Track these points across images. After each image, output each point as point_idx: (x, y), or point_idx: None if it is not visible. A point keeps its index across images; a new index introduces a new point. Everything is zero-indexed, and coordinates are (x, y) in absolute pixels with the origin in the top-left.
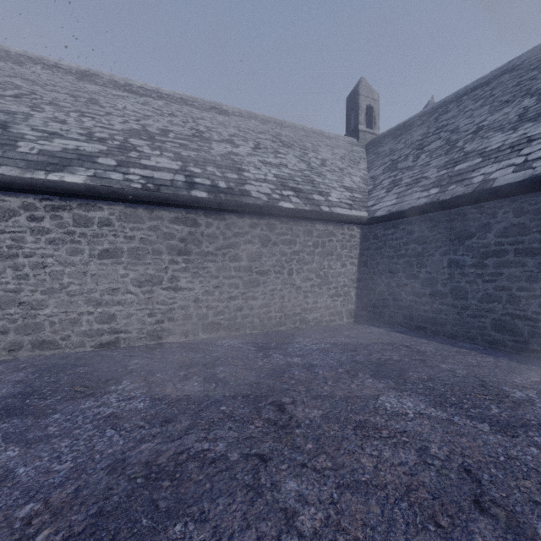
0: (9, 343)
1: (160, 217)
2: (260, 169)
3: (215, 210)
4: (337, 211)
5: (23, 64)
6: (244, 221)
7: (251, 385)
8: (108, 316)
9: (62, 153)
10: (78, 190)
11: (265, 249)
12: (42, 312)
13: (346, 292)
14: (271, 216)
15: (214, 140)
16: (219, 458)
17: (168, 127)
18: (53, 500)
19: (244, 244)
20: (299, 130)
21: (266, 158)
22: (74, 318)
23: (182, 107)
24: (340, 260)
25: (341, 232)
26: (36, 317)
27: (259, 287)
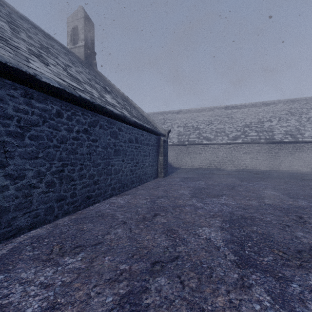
0: (230, 166)
1: (254, 146)
2: (279, 129)
3: (266, 143)
4: (305, 140)
5: (213, 110)
6: (273, 145)
7: (273, 172)
8: (244, 163)
9: (235, 136)
10: (240, 143)
11: (279, 151)
12: (235, 162)
13: (309, 162)
14: (281, 143)
15: (264, 122)
16: (268, 173)
17: (251, 120)
18: (254, 172)
19: (273, 150)
20: (303, 101)
21: (282, 124)
22: (239, 163)
23: (252, 109)
24: (306, 153)
25: (307, 145)
26: (234, 163)
27: (277, 159)
